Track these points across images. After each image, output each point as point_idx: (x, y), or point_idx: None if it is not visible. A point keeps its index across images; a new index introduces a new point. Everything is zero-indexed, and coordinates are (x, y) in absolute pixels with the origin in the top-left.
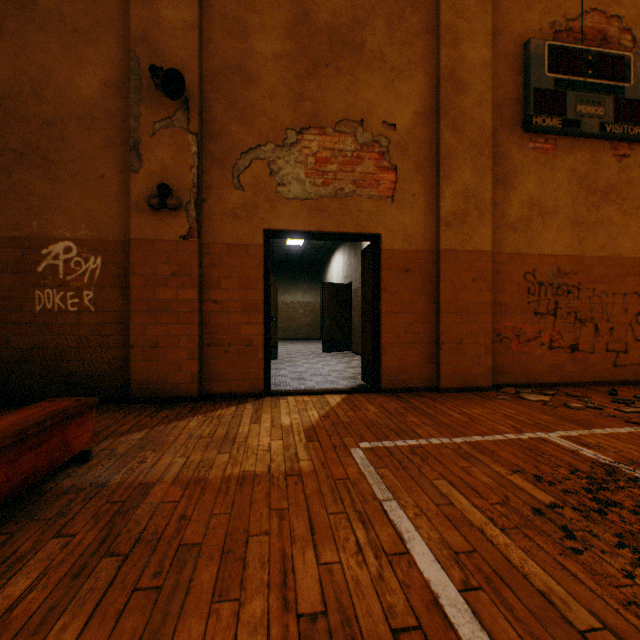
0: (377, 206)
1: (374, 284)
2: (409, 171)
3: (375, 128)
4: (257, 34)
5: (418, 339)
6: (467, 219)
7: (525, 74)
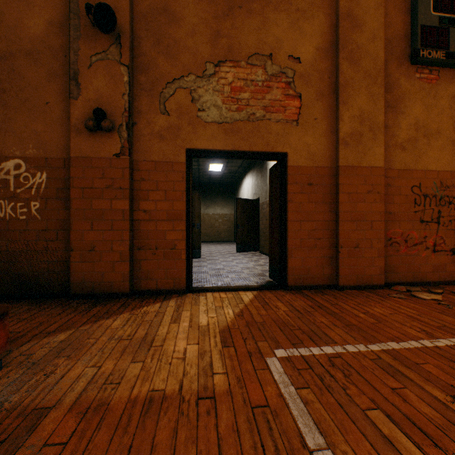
0: (284, 128)
1: (281, 196)
2: (312, 98)
3: (282, 61)
4: None
5: (319, 243)
6: (362, 139)
7: (412, 14)
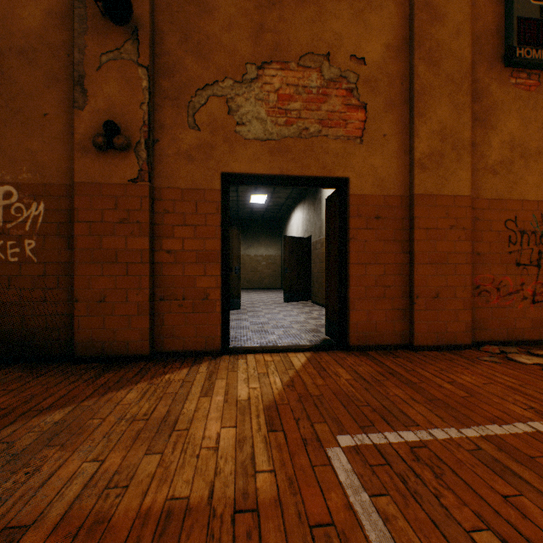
0: (345, 147)
1: (341, 232)
2: (379, 109)
3: (342, 62)
4: None
5: (389, 292)
6: (444, 161)
7: (506, 3)
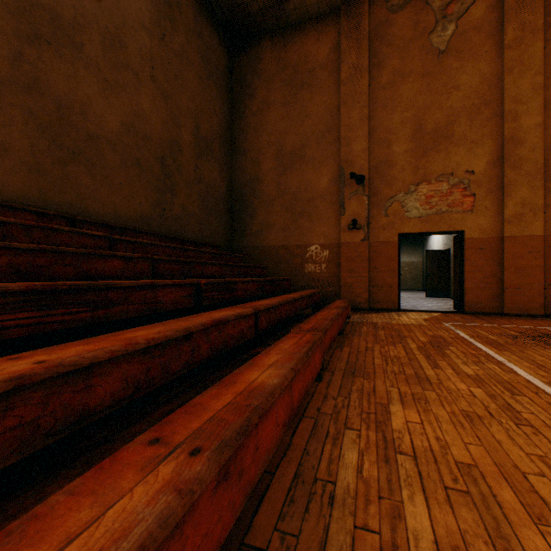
0: (461, 216)
1: (460, 257)
2: (482, 195)
3: (460, 175)
4: (394, 144)
5: (488, 286)
6: (523, 218)
7: None
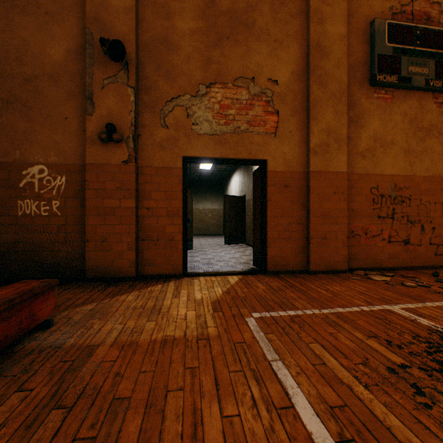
0: (264, 139)
1: (262, 196)
2: (287, 114)
3: (263, 83)
4: (178, 15)
5: (294, 235)
6: (329, 149)
7: (371, 44)
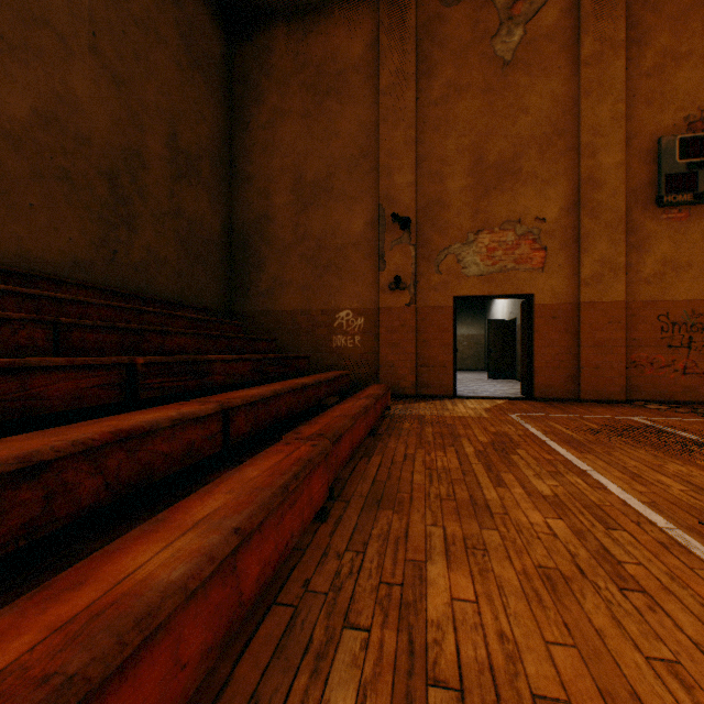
0: (530, 275)
1: (528, 327)
2: (555, 249)
3: (529, 223)
4: (449, 178)
5: (562, 365)
6: (603, 279)
7: (657, 164)
